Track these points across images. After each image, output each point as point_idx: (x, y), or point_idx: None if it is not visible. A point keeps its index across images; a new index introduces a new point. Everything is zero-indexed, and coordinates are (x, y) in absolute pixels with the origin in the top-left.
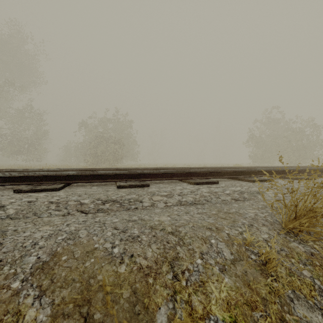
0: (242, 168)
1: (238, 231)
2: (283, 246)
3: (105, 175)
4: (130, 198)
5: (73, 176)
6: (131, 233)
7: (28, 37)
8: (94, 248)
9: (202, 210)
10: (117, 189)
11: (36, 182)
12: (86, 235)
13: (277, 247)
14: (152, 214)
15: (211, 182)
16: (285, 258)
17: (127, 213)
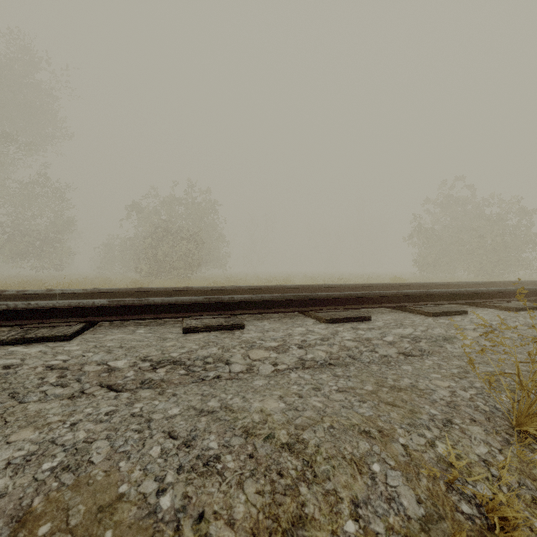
0: (407, 286)
1: (425, 440)
2: (522, 474)
3: (162, 305)
4: (206, 355)
5: (103, 308)
6: (204, 450)
7: (40, 59)
8: (116, 496)
9: (346, 381)
10: (183, 334)
11: (30, 322)
12: (106, 456)
13: (511, 478)
14: (249, 393)
15: (358, 319)
16: (532, 508)
17: (199, 391)
